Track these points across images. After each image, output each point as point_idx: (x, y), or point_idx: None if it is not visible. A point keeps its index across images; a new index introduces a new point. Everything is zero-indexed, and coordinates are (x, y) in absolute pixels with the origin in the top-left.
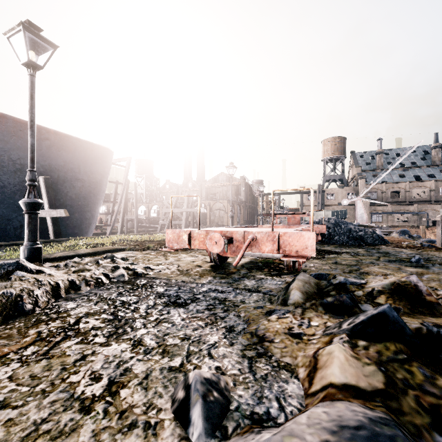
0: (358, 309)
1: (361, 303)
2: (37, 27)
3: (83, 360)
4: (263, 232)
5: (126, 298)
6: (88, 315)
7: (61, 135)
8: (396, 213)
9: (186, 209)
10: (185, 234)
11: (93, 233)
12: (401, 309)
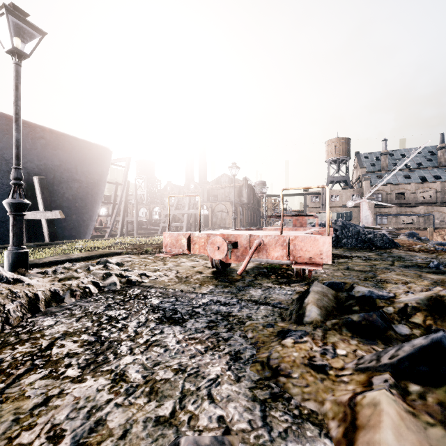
0: (393, 332)
1: (394, 323)
2: (23, 11)
3: (45, 405)
4: (271, 236)
5: (114, 313)
6: (66, 335)
7: (57, 133)
8: (401, 214)
9: (187, 211)
10: (184, 238)
11: (92, 236)
12: (445, 332)
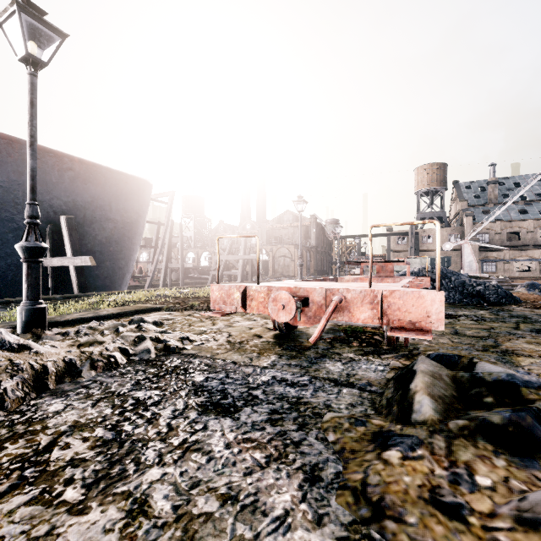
0: None
1: None
2: (39, 9)
3: None
4: (356, 290)
5: (143, 394)
6: (75, 429)
7: (88, 163)
8: (515, 260)
9: (242, 256)
10: (237, 291)
11: (130, 286)
12: None
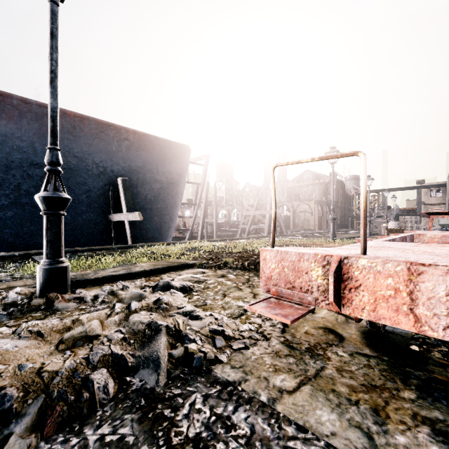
0: None
1: None
2: None
3: None
4: None
5: None
6: None
7: (140, 133)
8: None
9: (269, 211)
10: (318, 266)
11: (176, 237)
12: None
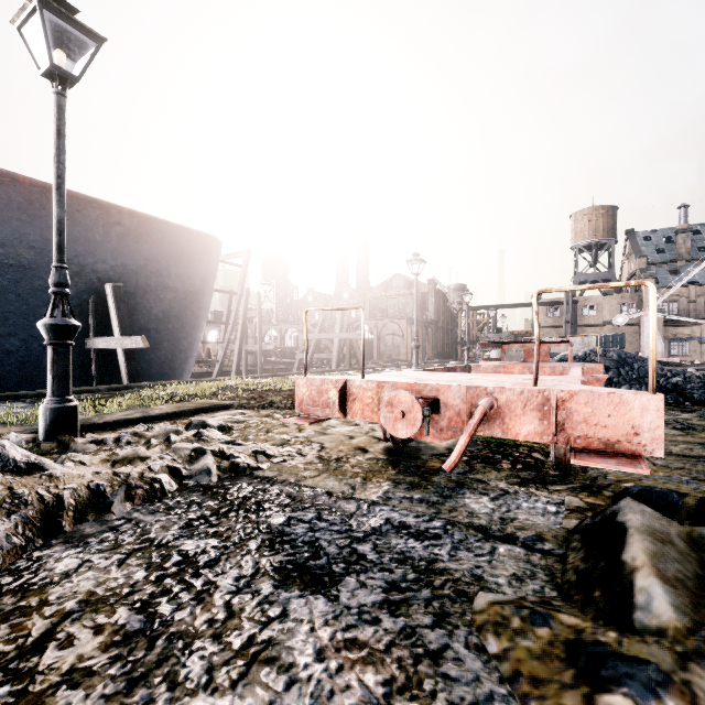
0: None
1: None
2: (68, 5)
3: None
4: (514, 389)
5: (194, 545)
6: (86, 607)
7: (141, 216)
8: None
9: (338, 334)
10: (333, 388)
11: (195, 373)
12: None
